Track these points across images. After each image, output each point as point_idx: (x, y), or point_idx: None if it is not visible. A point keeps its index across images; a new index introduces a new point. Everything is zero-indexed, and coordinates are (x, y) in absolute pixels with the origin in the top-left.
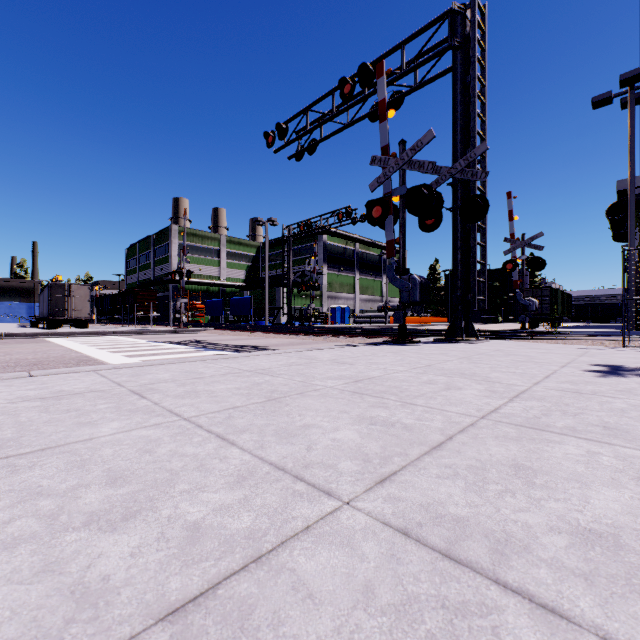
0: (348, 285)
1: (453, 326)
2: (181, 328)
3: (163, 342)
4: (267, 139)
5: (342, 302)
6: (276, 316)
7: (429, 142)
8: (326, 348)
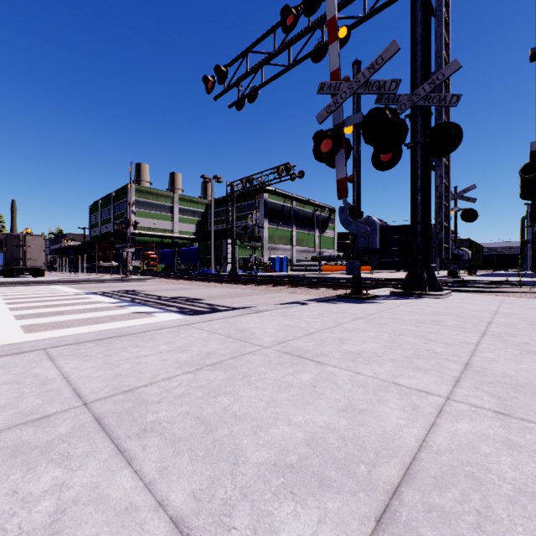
0: (286, 238)
1: (412, 278)
2: (127, 277)
3: (95, 293)
4: (207, 85)
5: (281, 253)
6: (222, 265)
7: (392, 56)
8: (268, 309)
